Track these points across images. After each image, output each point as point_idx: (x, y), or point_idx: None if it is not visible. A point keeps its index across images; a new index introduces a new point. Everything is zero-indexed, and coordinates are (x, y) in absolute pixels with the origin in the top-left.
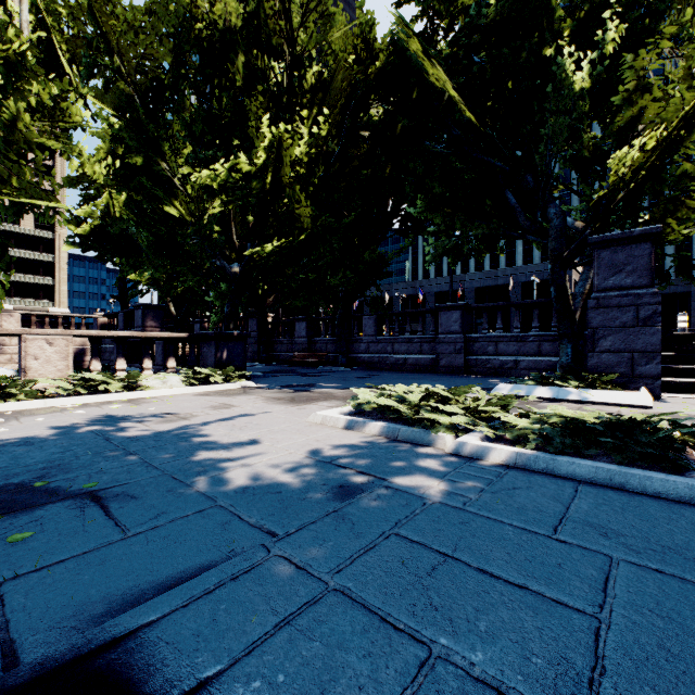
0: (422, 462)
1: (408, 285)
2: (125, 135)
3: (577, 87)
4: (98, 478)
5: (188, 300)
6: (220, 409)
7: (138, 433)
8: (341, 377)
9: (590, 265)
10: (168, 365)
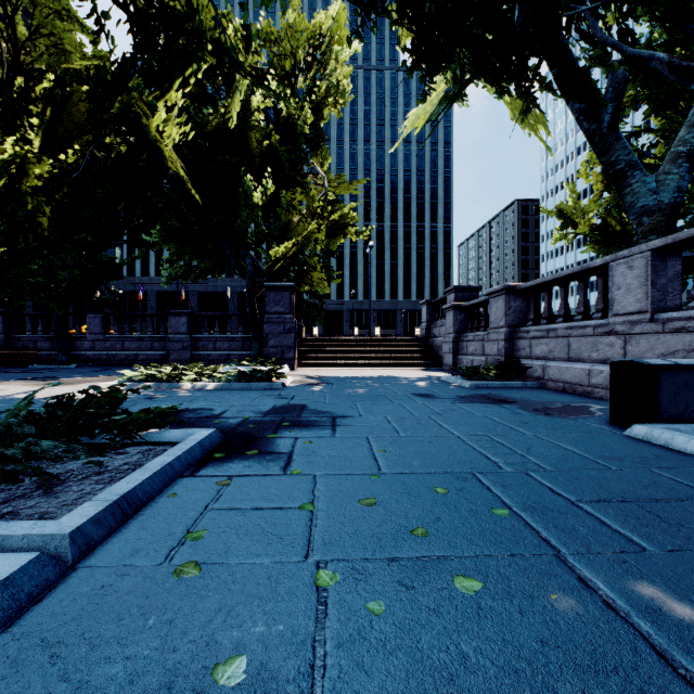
0: (179, 391)
1: (126, 280)
2: None
3: (258, 198)
4: (1, 409)
5: None
6: None
7: None
8: (75, 371)
9: None
10: None
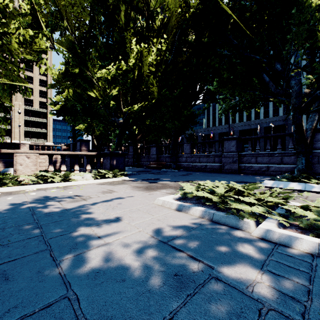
0: (237, 245)
1: (205, 129)
2: (70, 59)
3: (313, 5)
4: None
5: (102, 138)
6: (106, 194)
7: (53, 210)
8: (173, 174)
9: (315, 112)
10: (87, 168)
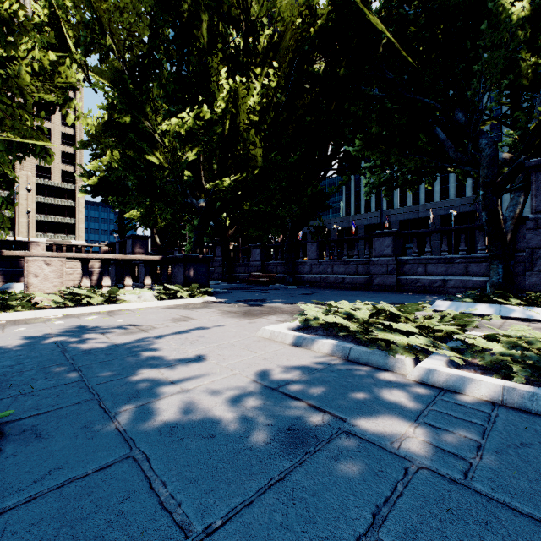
0: (384, 392)
1: (343, 219)
2: (117, 100)
3: (514, 18)
4: (21, 402)
5: (169, 232)
6: (179, 322)
7: (95, 346)
8: (288, 293)
9: (520, 191)
10: (145, 282)
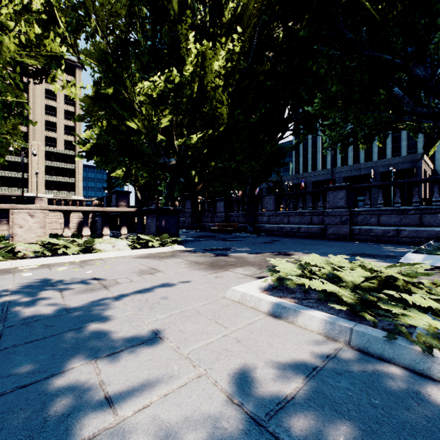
0: None
1: (294, 176)
2: (101, 74)
3: None
4: None
5: (148, 189)
6: (145, 275)
7: (41, 310)
8: (250, 242)
9: None
10: (122, 232)
